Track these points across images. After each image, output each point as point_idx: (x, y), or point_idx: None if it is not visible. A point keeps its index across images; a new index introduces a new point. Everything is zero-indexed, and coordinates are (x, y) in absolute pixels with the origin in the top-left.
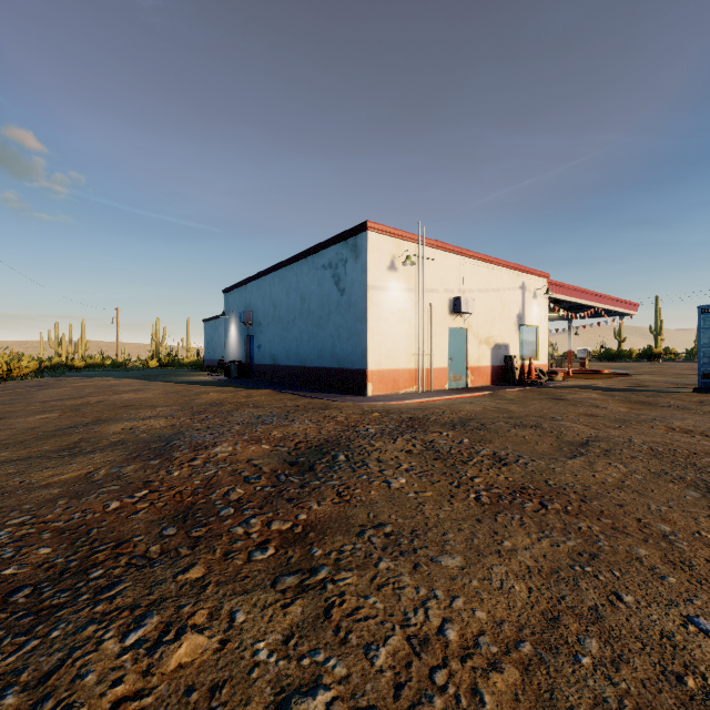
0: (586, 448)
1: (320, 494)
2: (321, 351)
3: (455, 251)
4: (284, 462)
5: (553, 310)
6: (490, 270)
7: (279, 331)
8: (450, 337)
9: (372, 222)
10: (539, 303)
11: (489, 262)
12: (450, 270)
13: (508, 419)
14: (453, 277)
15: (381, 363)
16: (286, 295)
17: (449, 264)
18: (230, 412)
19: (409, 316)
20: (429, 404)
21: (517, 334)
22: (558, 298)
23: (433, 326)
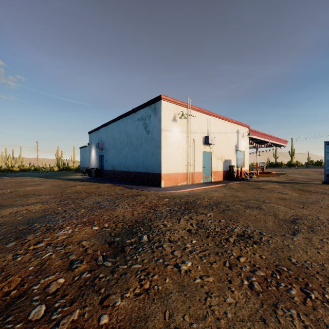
0: (296, 225)
1: (125, 282)
2: (137, 163)
3: (206, 112)
4: (105, 242)
5: (249, 143)
6: (222, 123)
7: (116, 153)
8: (203, 156)
9: (164, 95)
10: (245, 140)
11: (222, 119)
12: (203, 122)
13: (241, 203)
14: (204, 126)
15: (168, 170)
16: (119, 134)
17: (203, 119)
18: (83, 199)
19: (183, 145)
20: (194, 192)
21: (235, 155)
22: (253, 138)
23: (195, 151)
